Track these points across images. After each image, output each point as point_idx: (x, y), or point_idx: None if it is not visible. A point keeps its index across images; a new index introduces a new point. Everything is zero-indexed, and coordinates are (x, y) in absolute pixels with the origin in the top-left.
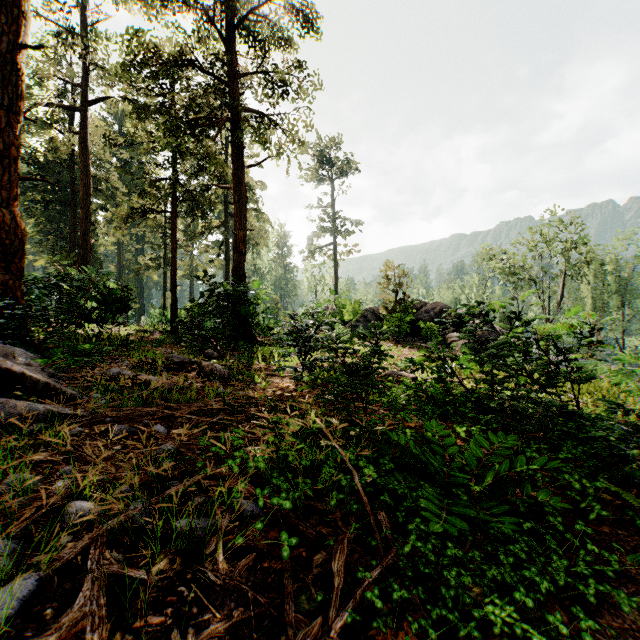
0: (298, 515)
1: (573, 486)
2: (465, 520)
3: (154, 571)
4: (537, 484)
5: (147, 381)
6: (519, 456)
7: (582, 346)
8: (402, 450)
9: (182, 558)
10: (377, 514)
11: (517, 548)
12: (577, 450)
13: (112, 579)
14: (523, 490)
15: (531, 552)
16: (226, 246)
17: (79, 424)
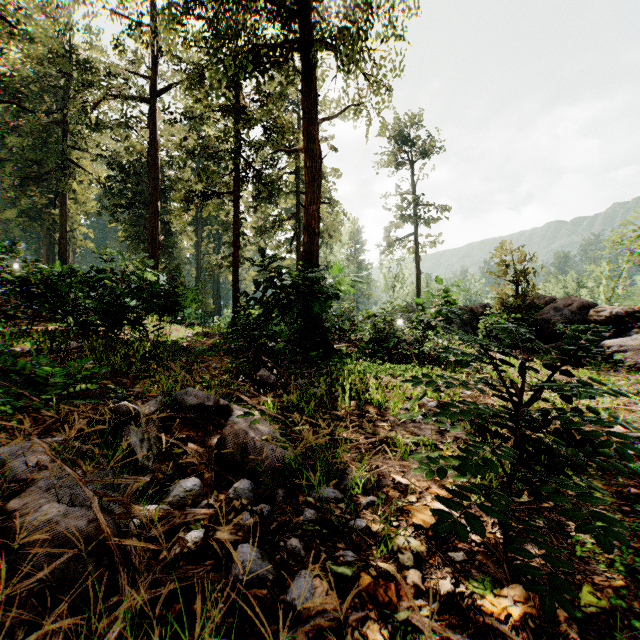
0: None
1: None
2: None
3: None
4: None
5: (24, 522)
6: None
7: None
8: None
9: None
10: None
11: None
12: None
13: None
14: None
15: None
16: (297, 240)
17: None
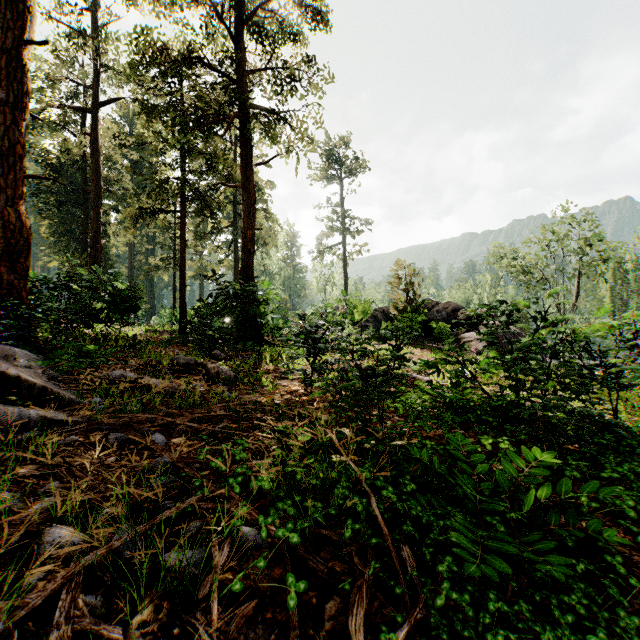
0: (307, 546)
1: (626, 514)
2: (502, 555)
3: (135, 622)
4: (582, 510)
5: (150, 384)
6: (563, 479)
7: (619, 349)
8: (424, 467)
9: (170, 603)
10: (399, 548)
11: (573, 599)
12: (622, 468)
13: (84, 632)
14: (569, 519)
15: (590, 604)
16: (235, 246)
17: (74, 432)
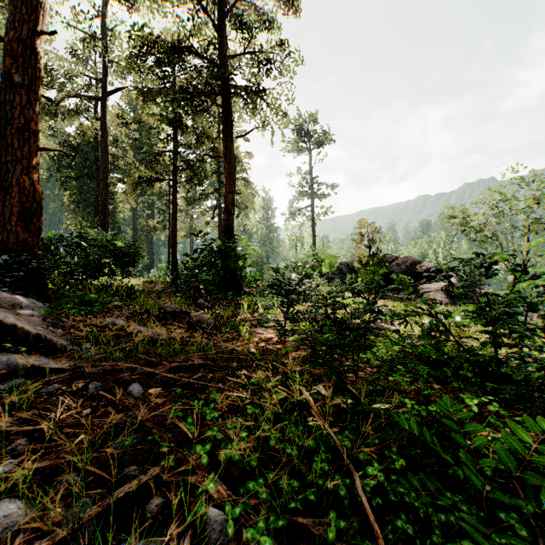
0: (282, 539)
1: None
2: None
3: None
4: None
5: (137, 331)
6: None
7: None
8: (410, 435)
9: None
10: None
11: None
12: None
13: None
14: None
15: None
16: (219, 209)
17: (59, 379)
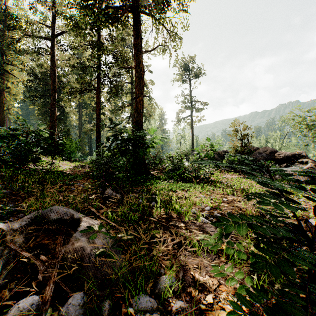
0: None
1: None
2: None
3: None
4: None
5: None
6: None
7: None
8: None
9: None
10: None
11: None
12: None
13: None
14: None
15: None
16: (132, 117)
17: None
